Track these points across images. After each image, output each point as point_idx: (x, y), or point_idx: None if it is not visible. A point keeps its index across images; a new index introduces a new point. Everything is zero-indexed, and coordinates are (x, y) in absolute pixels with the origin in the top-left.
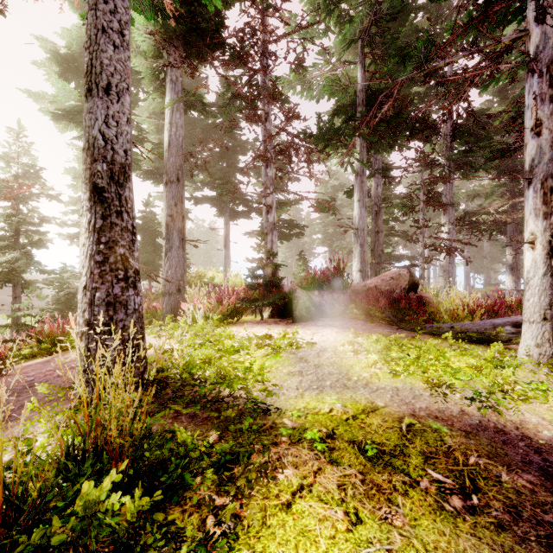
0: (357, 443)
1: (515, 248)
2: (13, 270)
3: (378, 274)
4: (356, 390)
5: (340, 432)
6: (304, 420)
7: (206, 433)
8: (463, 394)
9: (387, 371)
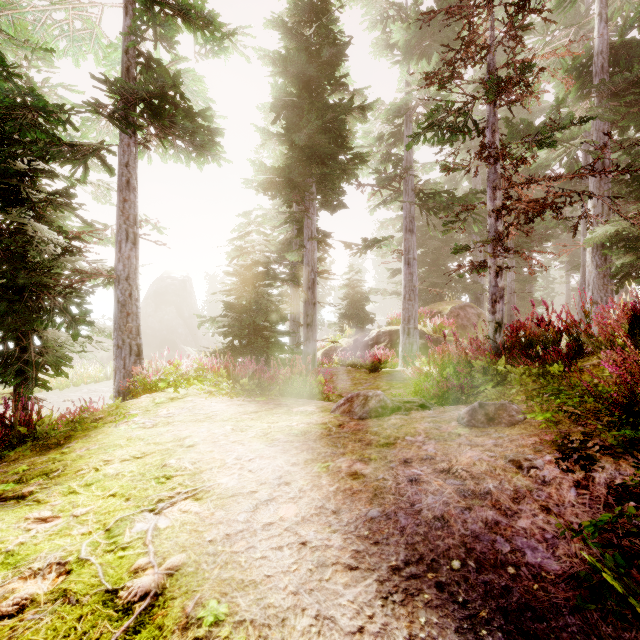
0: None
1: None
2: None
3: None
4: None
5: None
6: None
7: None
8: None
9: None
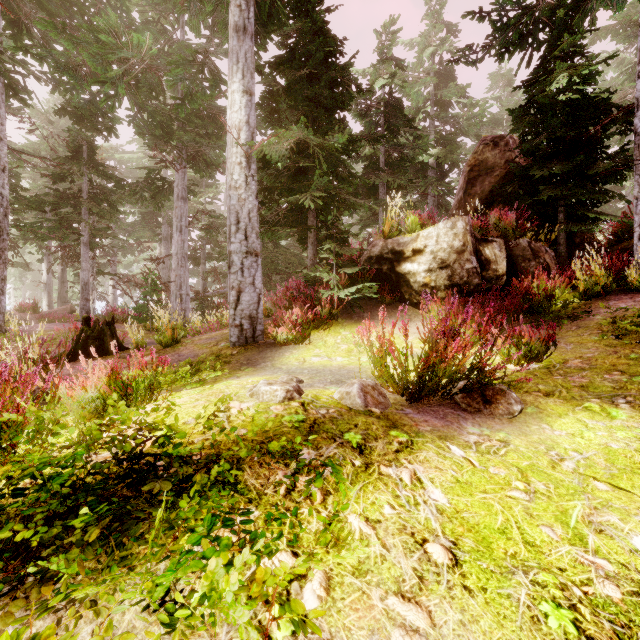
0: None
1: None
2: None
3: None
4: None
5: None
6: None
7: None
8: None
9: None
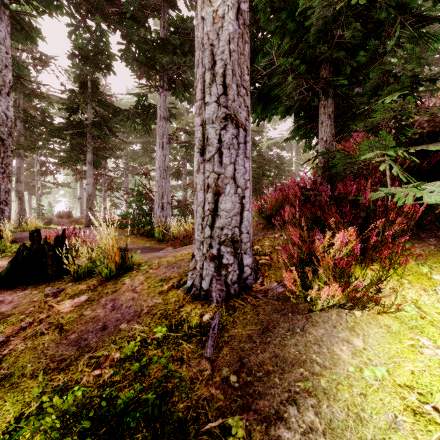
0: None
1: None
2: None
3: None
4: None
5: None
6: None
7: None
8: None
9: None
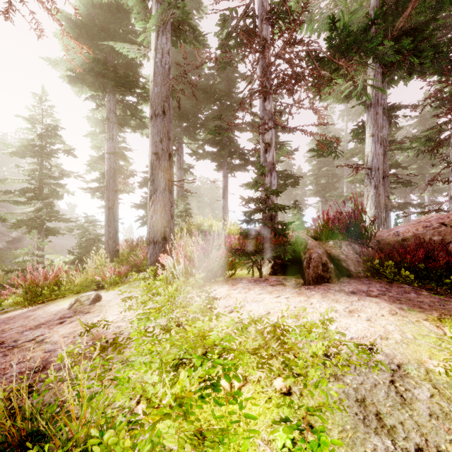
0: None
1: None
2: (33, 218)
3: None
4: None
5: None
6: None
7: None
8: None
9: None
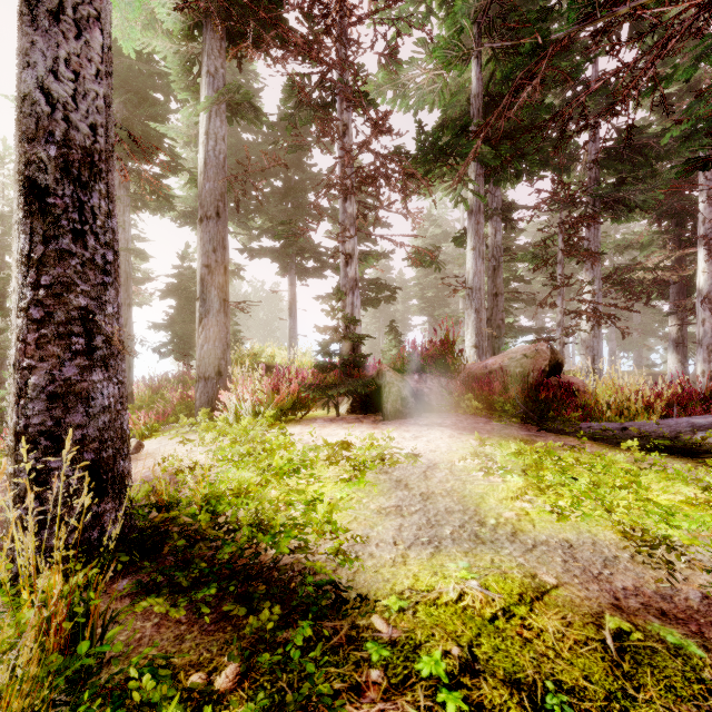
0: (525, 688)
1: (681, 317)
2: None
3: (496, 351)
4: (498, 546)
5: (486, 654)
6: (412, 620)
7: (218, 659)
8: (691, 557)
9: (546, 510)
